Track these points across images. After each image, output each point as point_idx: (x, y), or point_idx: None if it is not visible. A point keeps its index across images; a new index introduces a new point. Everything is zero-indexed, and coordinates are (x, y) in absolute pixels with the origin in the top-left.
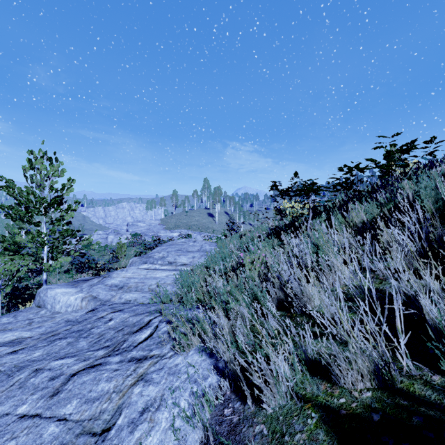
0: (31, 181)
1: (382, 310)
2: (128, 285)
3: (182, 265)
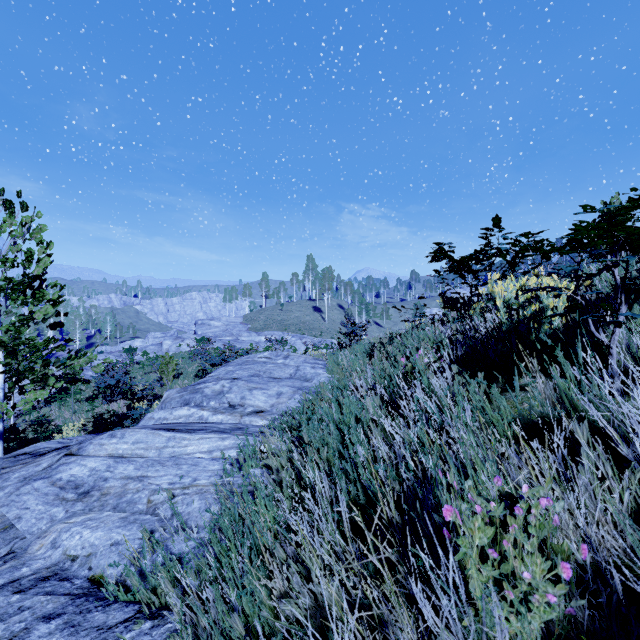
0: None
1: None
2: (105, 486)
3: (254, 413)
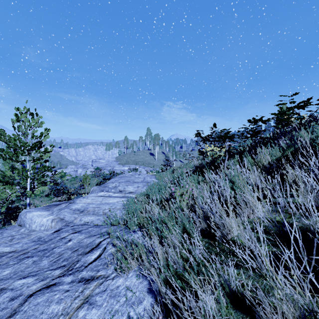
0: (18, 130)
1: (295, 244)
2: (88, 209)
3: (129, 193)
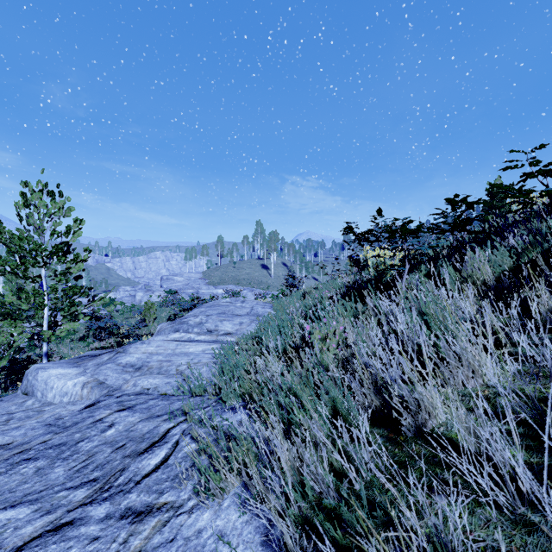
0: (28, 222)
1: None
2: (149, 365)
3: (225, 334)
